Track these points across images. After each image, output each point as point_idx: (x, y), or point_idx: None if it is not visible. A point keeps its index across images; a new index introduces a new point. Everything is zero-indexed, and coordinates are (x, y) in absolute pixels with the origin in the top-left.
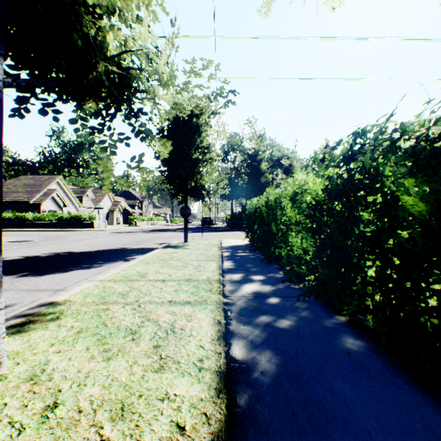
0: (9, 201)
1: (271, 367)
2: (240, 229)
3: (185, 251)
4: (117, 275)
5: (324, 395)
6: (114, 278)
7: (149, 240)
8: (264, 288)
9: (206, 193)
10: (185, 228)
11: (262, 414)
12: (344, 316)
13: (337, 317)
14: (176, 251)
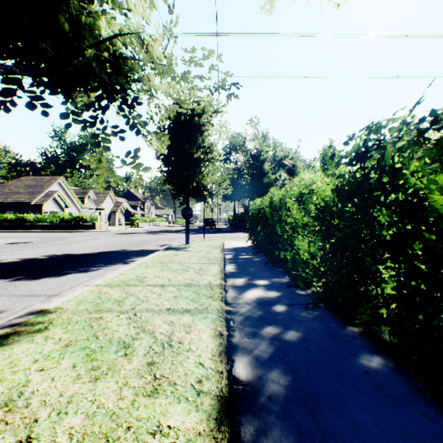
0: (11, 202)
1: (279, 391)
2: (243, 230)
3: (186, 254)
4: (114, 280)
5: (343, 429)
6: (111, 282)
7: (150, 242)
8: (268, 294)
9: (208, 193)
10: (186, 229)
11: None
12: (358, 327)
13: (349, 328)
14: (176, 254)
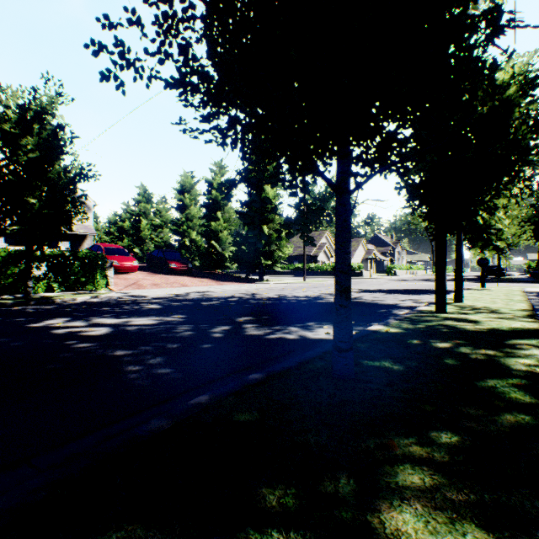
0: (297, 255)
1: None
2: None
3: (489, 292)
4: None
5: None
6: None
7: None
8: None
9: (505, 245)
10: (481, 276)
11: None
12: None
13: None
14: (480, 291)
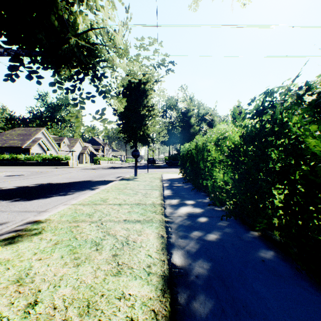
0: (7, 146)
1: (203, 272)
2: (176, 166)
3: (136, 183)
4: (85, 200)
5: (246, 295)
6: (83, 202)
7: (109, 175)
8: (195, 210)
9: (151, 140)
10: (135, 166)
11: (199, 311)
12: (257, 232)
13: (251, 232)
14: (128, 183)
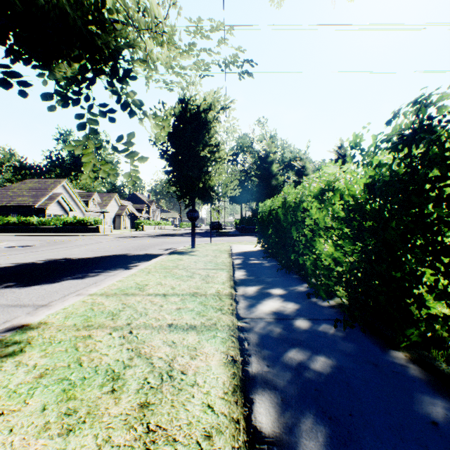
0: (14, 205)
1: None
2: (251, 233)
3: (192, 258)
4: (111, 288)
5: None
6: (108, 291)
7: (154, 246)
8: (286, 306)
9: (215, 195)
10: (192, 233)
11: None
12: (402, 352)
13: (392, 353)
14: (181, 258)
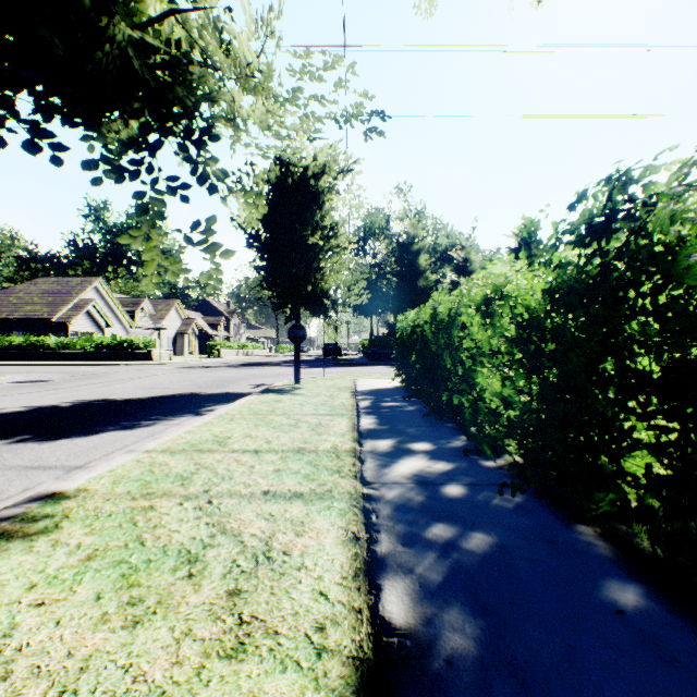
0: (20, 318)
1: (466, 648)
2: (385, 362)
3: (296, 399)
4: (177, 442)
5: None
6: (172, 446)
7: (238, 380)
8: (434, 467)
9: (330, 303)
10: (295, 360)
11: None
12: (592, 526)
13: (578, 527)
14: (280, 399)
